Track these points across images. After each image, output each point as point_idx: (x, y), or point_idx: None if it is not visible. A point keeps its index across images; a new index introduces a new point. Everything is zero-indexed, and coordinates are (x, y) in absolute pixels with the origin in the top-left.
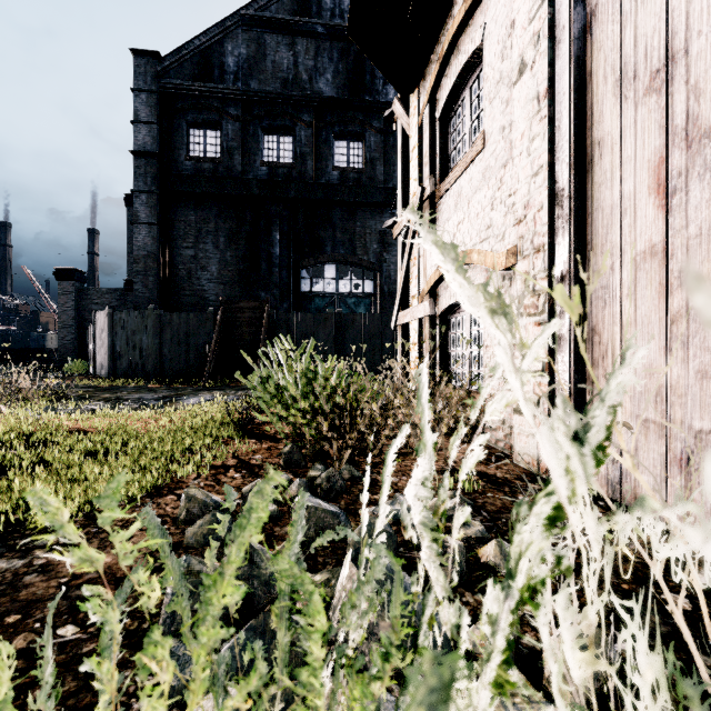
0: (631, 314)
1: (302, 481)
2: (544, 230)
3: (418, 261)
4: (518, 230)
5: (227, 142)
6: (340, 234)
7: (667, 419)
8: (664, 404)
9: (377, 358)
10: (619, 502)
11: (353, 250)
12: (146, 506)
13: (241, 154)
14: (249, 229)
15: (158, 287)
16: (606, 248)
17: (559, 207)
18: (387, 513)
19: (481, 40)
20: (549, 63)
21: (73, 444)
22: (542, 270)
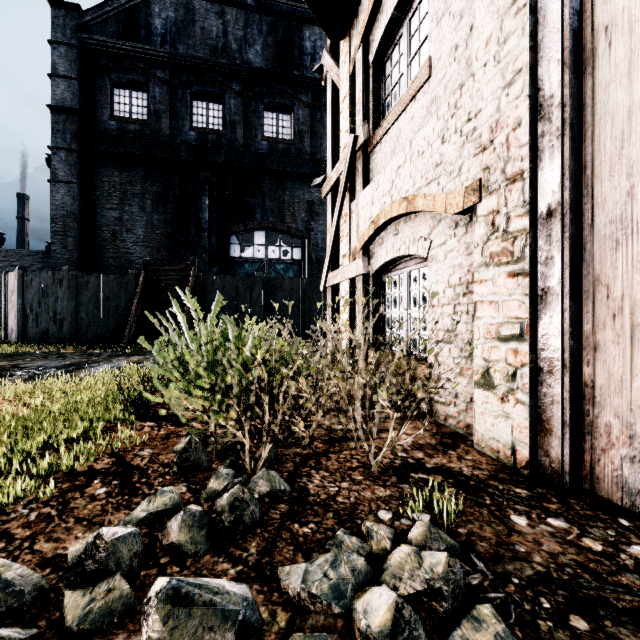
0: None
1: (189, 513)
2: (524, 152)
3: (349, 217)
4: (481, 160)
5: (154, 105)
6: (269, 202)
7: None
8: None
9: (305, 321)
10: None
11: (282, 218)
12: None
13: (169, 118)
14: (177, 193)
15: (78, 248)
16: (618, 167)
17: (544, 121)
18: None
19: None
20: None
21: None
22: (520, 205)
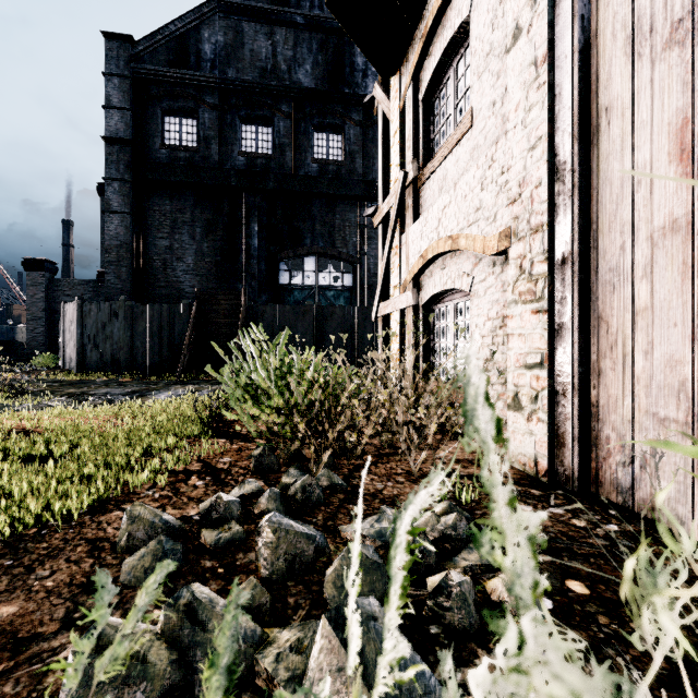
0: (647, 299)
1: (273, 492)
2: (543, 208)
3: (400, 250)
4: (512, 210)
5: (203, 131)
6: (319, 227)
7: (692, 418)
8: (690, 401)
9: (356, 351)
10: (632, 511)
11: (333, 243)
12: (83, 526)
13: (218, 144)
14: (226, 220)
15: (131, 278)
16: (615, 226)
17: (560, 182)
18: (402, 658)
19: (469, 11)
20: (549, 24)
21: (10, 449)
22: (541, 252)
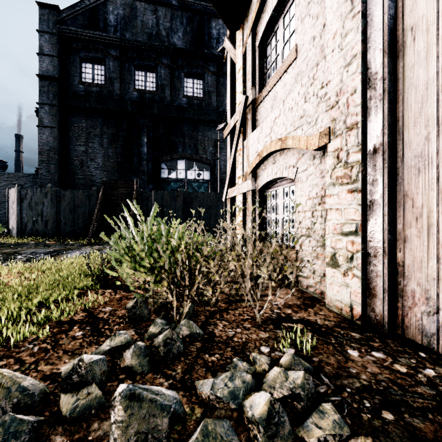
0: None
1: (137, 347)
2: (358, 110)
3: (242, 151)
4: (330, 114)
5: (109, 74)
6: (188, 140)
7: None
8: None
9: (212, 222)
10: (437, 352)
11: (197, 151)
12: None
13: (119, 83)
14: (125, 134)
15: (58, 172)
16: (420, 121)
17: (371, 89)
18: None
19: None
20: None
21: None
22: (356, 145)
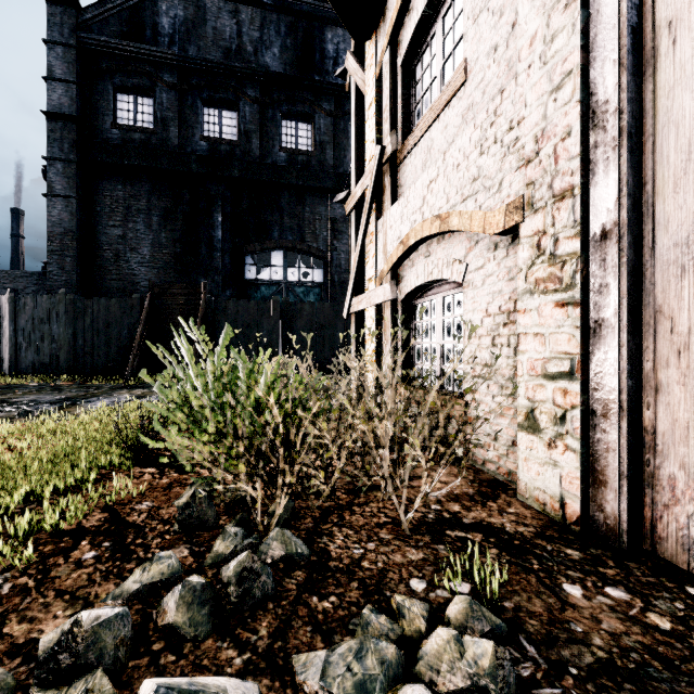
0: None
1: (188, 588)
2: (575, 165)
3: (375, 237)
4: (525, 174)
5: (161, 112)
6: (288, 219)
7: None
8: None
9: (327, 350)
10: None
11: (302, 236)
12: None
13: (178, 126)
14: (187, 209)
15: (77, 269)
16: (684, 183)
17: (598, 129)
18: None
19: None
20: None
21: None
22: (570, 225)
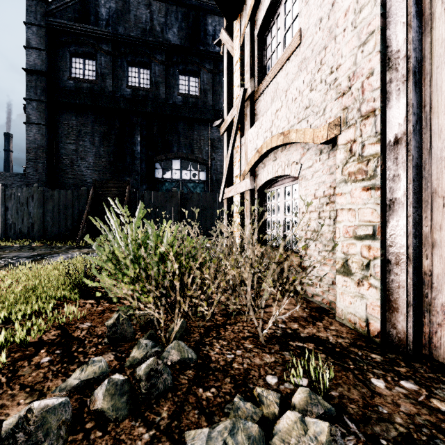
0: None
1: (112, 383)
2: (376, 95)
3: (240, 148)
4: (341, 102)
5: (100, 69)
6: (183, 139)
7: None
8: None
9: (208, 223)
10: None
11: (192, 150)
12: None
13: (111, 79)
14: (117, 132)
15: (46, 171)
16: None
17: (392, 70)
18: None
19: None
20: None
21: None
22: (373, 135)
